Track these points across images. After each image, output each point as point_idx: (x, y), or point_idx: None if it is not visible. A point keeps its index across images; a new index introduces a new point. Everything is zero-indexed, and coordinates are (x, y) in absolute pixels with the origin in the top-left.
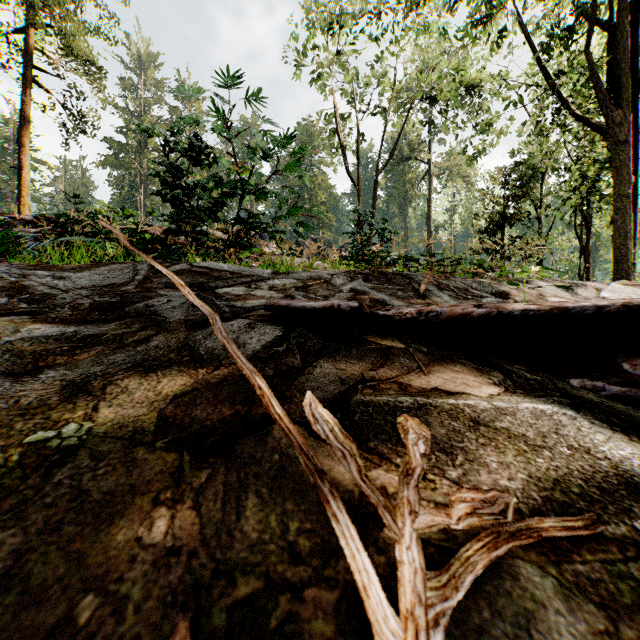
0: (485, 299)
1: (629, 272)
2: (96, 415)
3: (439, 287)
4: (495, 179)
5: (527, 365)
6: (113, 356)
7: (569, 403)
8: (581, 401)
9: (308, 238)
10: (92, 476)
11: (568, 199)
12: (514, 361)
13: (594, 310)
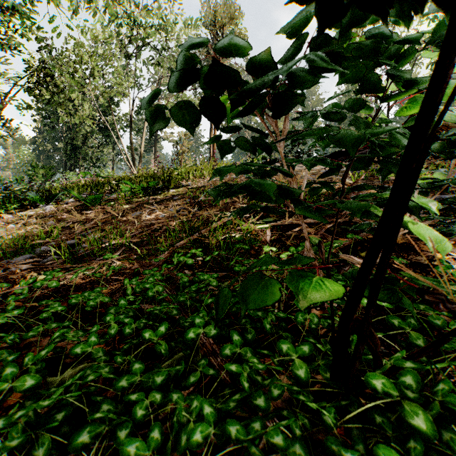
0: None
1: None
2: None
3: None
4: None
5: None
6: None
7: None
8: None
9: None
10: None
11: None
12: None
13: (332, 153)
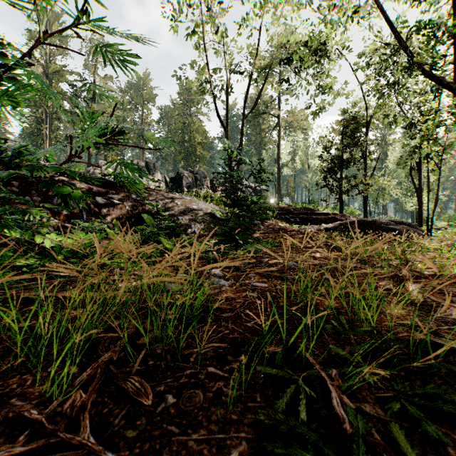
0: None
1: None
2: None
3: None
4: (335, 129)
5: None
6: None
7: None
8: None
9: (187, 170)
10: None
11: (415, 147)
12: None
13: None
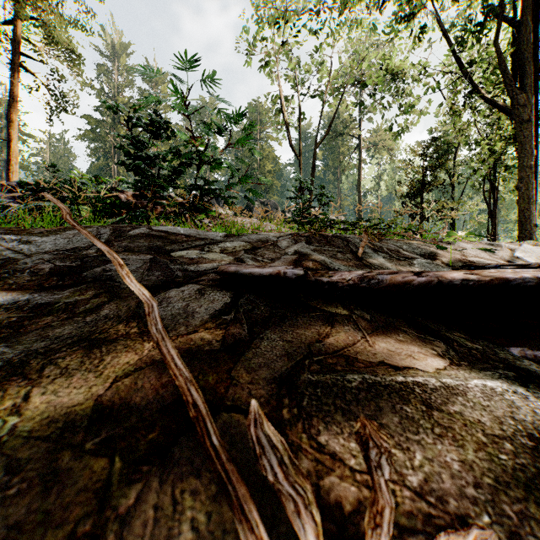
0: (416, 261)
1: (532, 232)
2: (26, 406)
3: (374, 249)
4: (415, 152)
5: (466, 332)
6: (60, 329)
7: (515, 377)
8: (525, 374)
9: (257, 201)
10: (1, 499)
11: (478, 169)
12: (453, 328)
13: (535, 282)
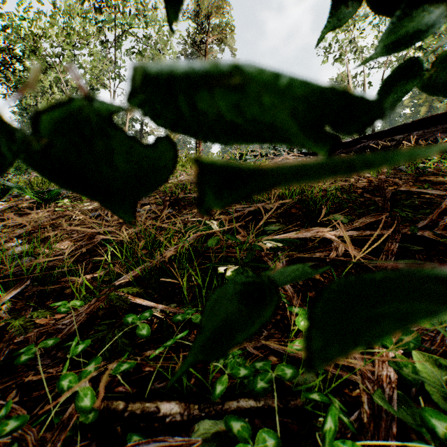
0: None
1: None
2: None
3: None
4: None
5: None
6: None
7: None
8: None
9: None
10: None
11: None
12: None
13: None
